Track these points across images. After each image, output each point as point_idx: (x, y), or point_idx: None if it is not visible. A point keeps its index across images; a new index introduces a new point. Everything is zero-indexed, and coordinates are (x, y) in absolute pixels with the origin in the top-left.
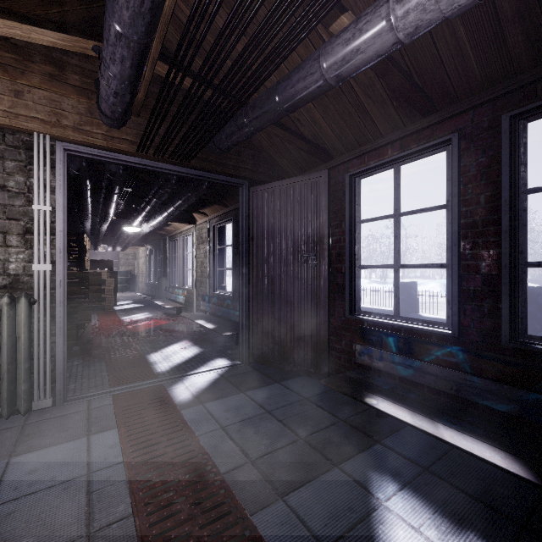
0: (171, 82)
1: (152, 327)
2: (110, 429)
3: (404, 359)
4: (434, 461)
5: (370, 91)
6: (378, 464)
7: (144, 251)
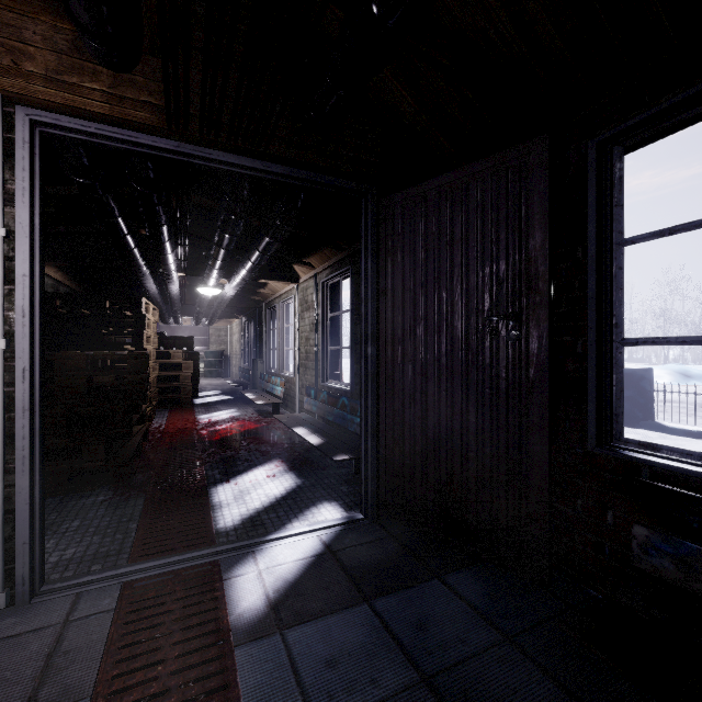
0: None
1: (233, 433)
2: (74, 701)
3: None
4: None
5: None
6: None
7: (238, 325)
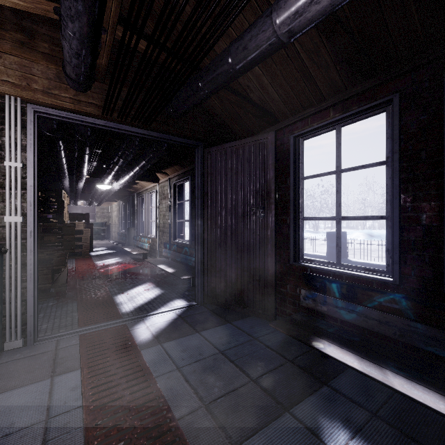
0: (128, 41)
1: (120, 270)
2: (73, 370)
3: (347, 304)
4: (380, 405)
5: (315, 57)
6: (328, 408)
7: (116, 206)
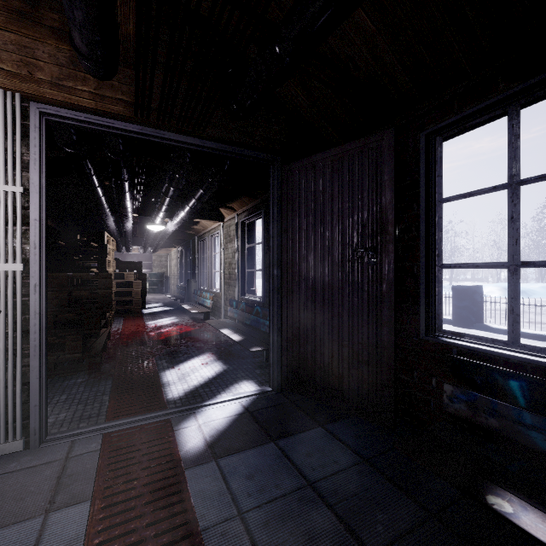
0: None
1: (175, 334)
2: (80, 502)
3: (545, 422)
4: None
5: None
6: None
7: (175, 253)
